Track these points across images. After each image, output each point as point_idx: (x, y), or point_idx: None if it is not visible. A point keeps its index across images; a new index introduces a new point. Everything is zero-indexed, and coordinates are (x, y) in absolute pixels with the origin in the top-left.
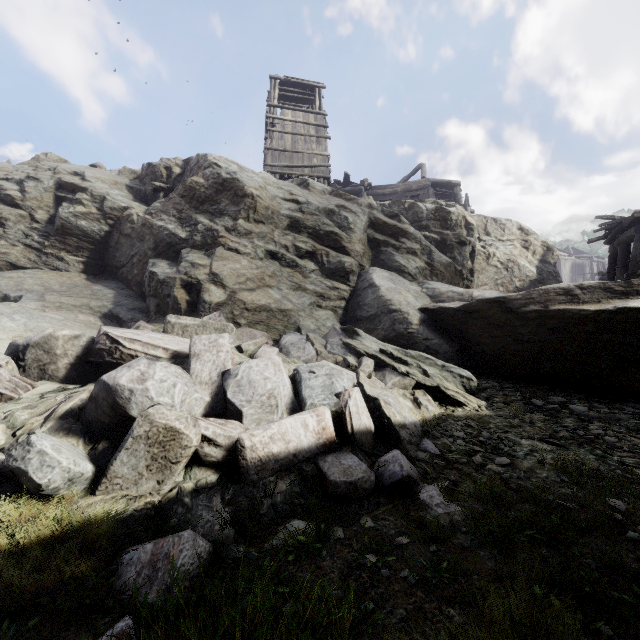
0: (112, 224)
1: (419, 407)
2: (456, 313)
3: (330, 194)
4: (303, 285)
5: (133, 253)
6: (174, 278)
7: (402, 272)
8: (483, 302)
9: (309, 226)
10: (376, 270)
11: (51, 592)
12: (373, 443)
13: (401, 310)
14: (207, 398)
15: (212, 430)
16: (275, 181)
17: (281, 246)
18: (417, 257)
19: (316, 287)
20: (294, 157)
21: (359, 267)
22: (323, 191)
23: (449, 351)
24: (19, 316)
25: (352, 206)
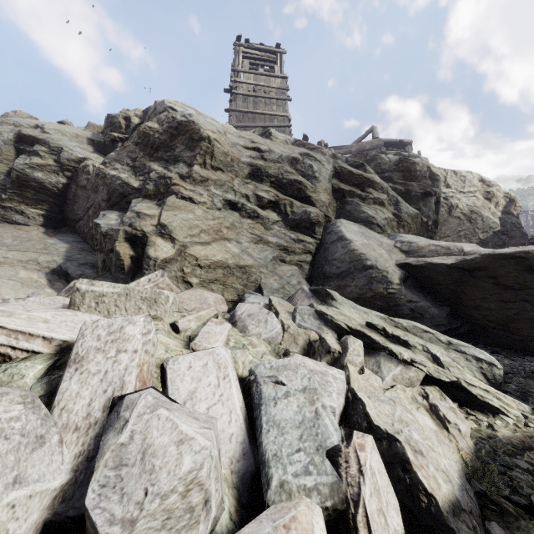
0: (70, 176)
1: (444, 426)
2: (450, 270)
3: (293, 144)
4: (265, 237)
5: (89, 205)
6: (117, 230)
7: (370, 223)
8: (492, 258)
9: (271, 174)
10: (344, 221)
11: None
12: None
13: (378, 266)
14: (57, 480)
15: None
16: (236, 131)
17: (241, 195)
18: (384, 208)
19: (279, 240)
20: (257, 118)
21: (324, 218)
22: (285, 141)
23: (439, 316)
24: None
25: (316, 154)
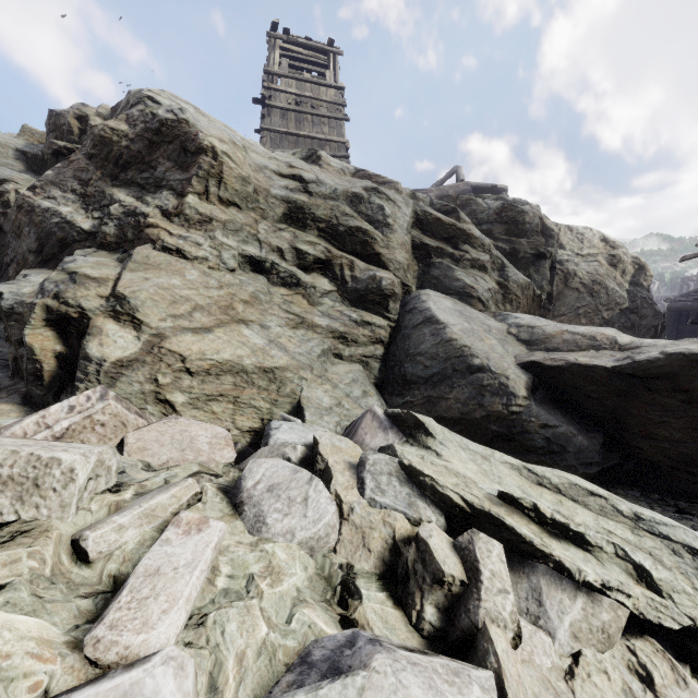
0: None
1: None
2: (609, 377)
3: (353, 176)
4: (309, 318)
5: (8, 259)
6: (31, 305)
7: (468, 296)
8: (687, 360)
9: (320, 217)
10: (432, 293)
11: None
12: None
13: (493, 367)
14: None
15: None
16: (266, 151)
17: (270, 249)
18: (486, 274)
19: (332, 321)
20: (301, 143)
21: (402, 288)
22: (342, 170)
23: (591, 449)
24: None
25: (389, 191)
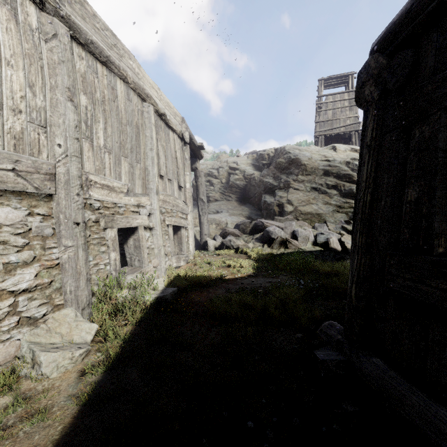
0: (247, 181)
1: None
2: None
3: (349, 151)
4: (329, 202)
5: (255, 192)
6: (273, 202)
7: None
8: None
9: (334, 172)
10: None
11: (265, 259)
12: (339, 252)
13: None
14: (289, 236)
15: (290, 241)
16: (317, 150)
17: (318, 184)
18: None
19: (336, 202)
20: (333, 123)
21: None
22: (345, 150)
23: None
24: (229, 217)
25: None
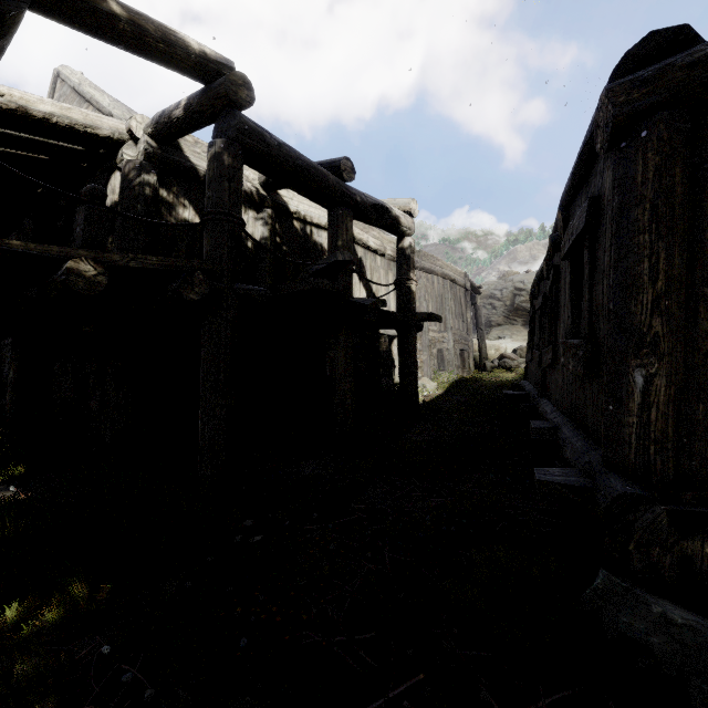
0: None
1: None
2: None
3: None
4: None
5: None
6: None
7: None
8: None
9: None
10: None
11: None
12: None
13: None
14: None
15: None
16: None
17: None
18: None
19: None
20: None
21: None
22: None
23: None
24: (509, 343)
25: None
